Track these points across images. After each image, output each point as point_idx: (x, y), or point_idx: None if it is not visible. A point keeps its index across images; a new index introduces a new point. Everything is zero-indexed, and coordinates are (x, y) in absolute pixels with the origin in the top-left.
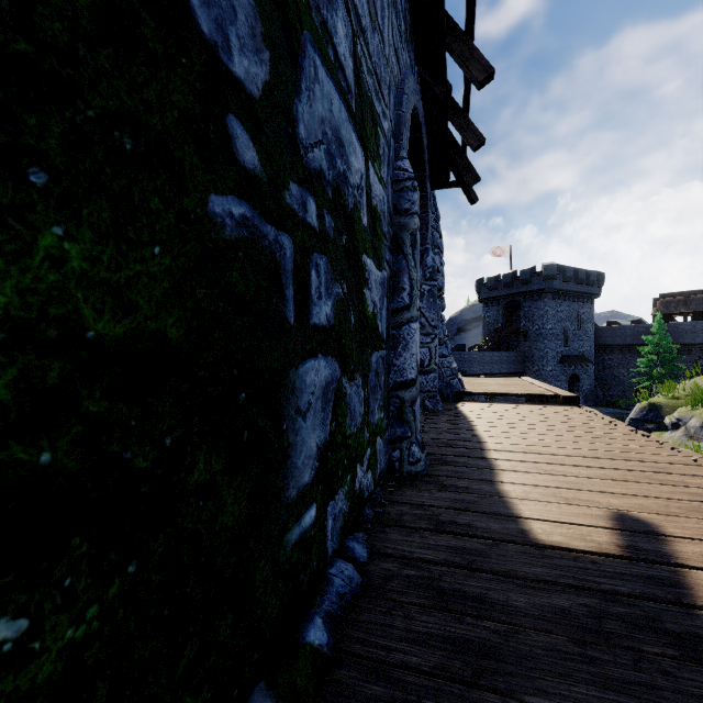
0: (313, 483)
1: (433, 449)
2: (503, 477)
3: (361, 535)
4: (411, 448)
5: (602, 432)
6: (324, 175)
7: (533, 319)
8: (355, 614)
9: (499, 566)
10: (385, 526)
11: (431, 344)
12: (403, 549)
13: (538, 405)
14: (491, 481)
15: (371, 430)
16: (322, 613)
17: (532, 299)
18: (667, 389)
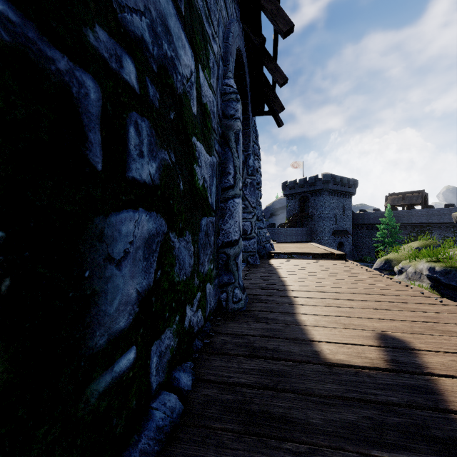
0: (132, 328)
1: (252, 291)
2: (300, 310)
3: (189, 364)
4: (234, 291)
5: (362, 276)
6: (147, 46)
7: (316, 207)
8: (172, 447)
9: (298, 385)
10: (210, 355)
11: (252, 219)
12: (223, 375)
13: (321, 260)
14: (292, 313)
15: (201, 277)
16: (136, 454)
17: (316, 195)
18: (395, 250)
